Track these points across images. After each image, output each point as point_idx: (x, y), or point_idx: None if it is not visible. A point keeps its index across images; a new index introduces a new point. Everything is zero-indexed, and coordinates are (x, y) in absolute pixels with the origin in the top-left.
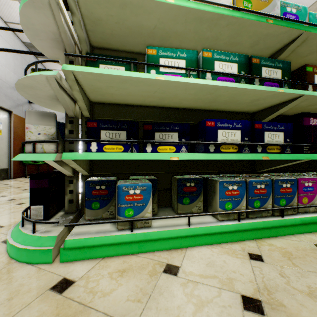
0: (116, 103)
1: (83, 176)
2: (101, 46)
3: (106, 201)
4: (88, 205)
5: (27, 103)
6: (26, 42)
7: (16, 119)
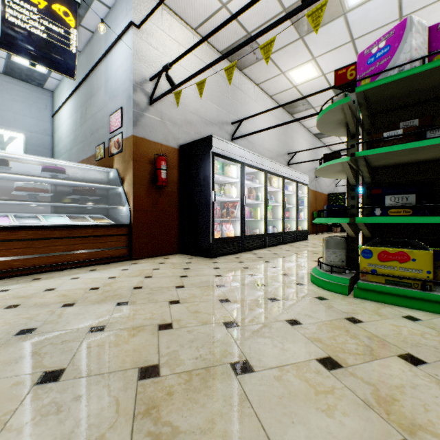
0: None
1: None
2: None
3: None
4: None
5: (314, 178)
6: (315, 134)
7: (310, 192)
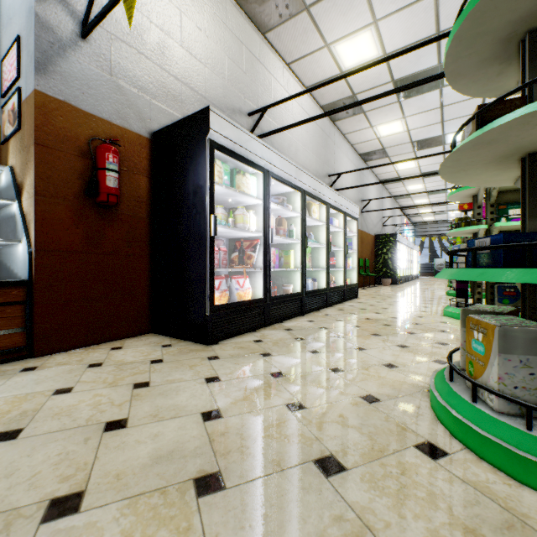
0: (517, 230)
1: (488, 283)
2: (503, 191)
3: (514, 300)
4: (499, 300)
5: (360, 214)
6: (361, 154)
7: None
